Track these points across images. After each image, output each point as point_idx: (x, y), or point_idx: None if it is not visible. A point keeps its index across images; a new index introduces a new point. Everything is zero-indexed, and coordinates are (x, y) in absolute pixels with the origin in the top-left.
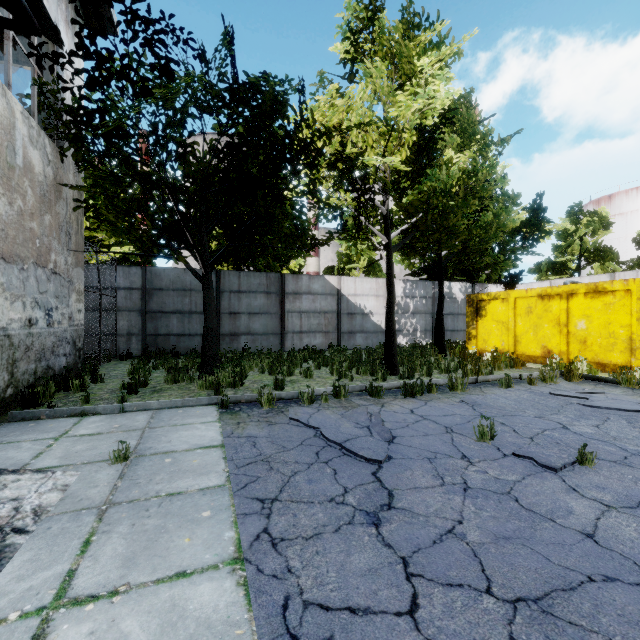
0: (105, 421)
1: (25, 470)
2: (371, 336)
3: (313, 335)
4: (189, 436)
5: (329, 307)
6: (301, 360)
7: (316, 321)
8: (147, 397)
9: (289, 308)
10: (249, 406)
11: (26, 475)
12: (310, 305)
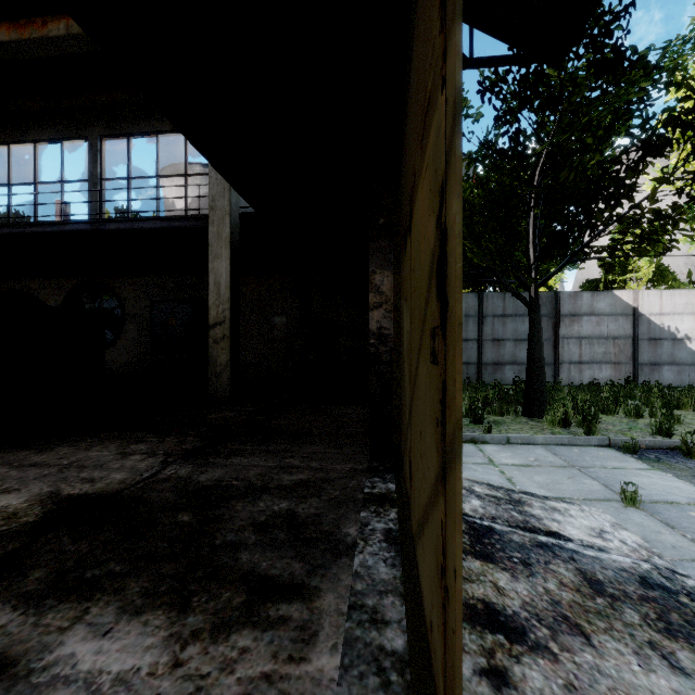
0: (507, 452)
1: (552, 498)
2: (687, 370)
3: (597, 366)
4: (657, 485)
5: (620, 331)
6: (625, 398)
7: (601, 349)
8: (499, 429)
9: (564, 333)
10: (662, 454)
11: (563, 504)
12: (593, 329)
